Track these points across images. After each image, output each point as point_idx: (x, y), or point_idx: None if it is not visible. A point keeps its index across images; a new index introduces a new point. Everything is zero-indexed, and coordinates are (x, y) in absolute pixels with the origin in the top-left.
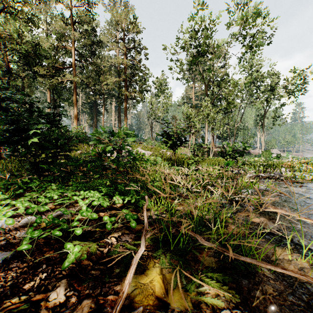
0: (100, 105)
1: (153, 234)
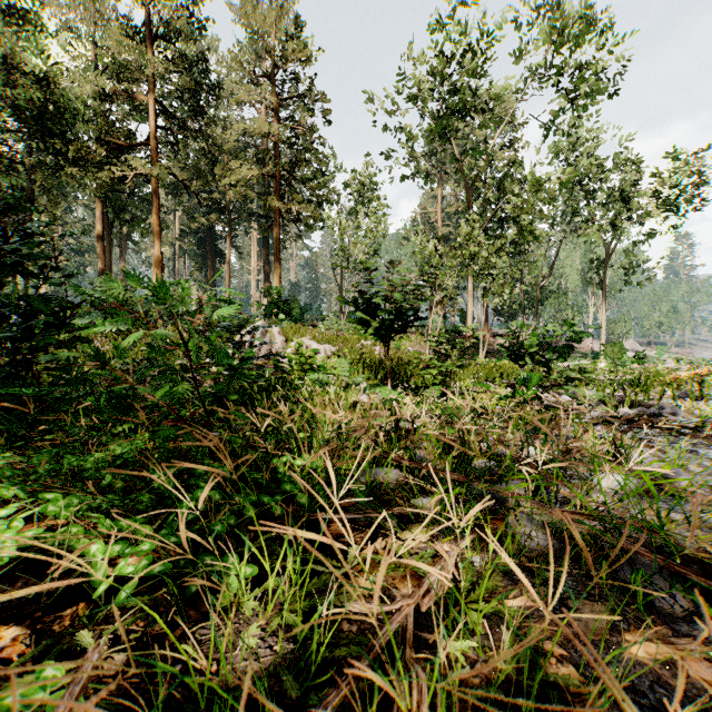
0: (222, 238)
1: None
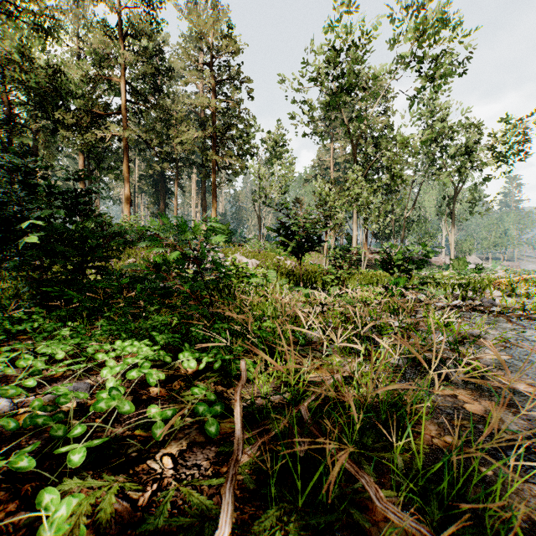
0: (171, 180)
1: (258, 446)
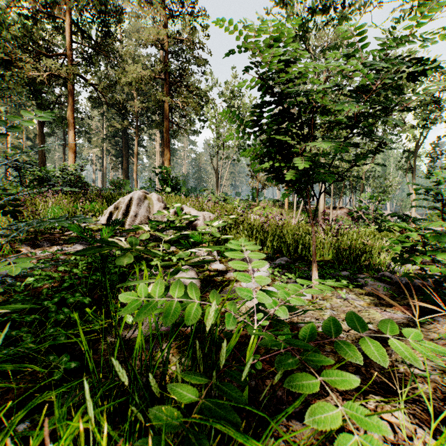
0: (133, 140)
1: None
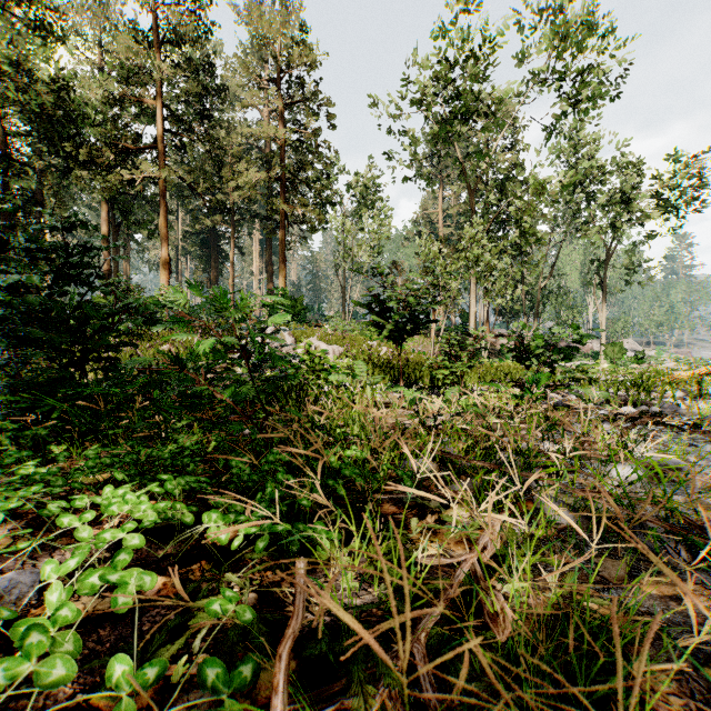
0: (225, 239)
1: None
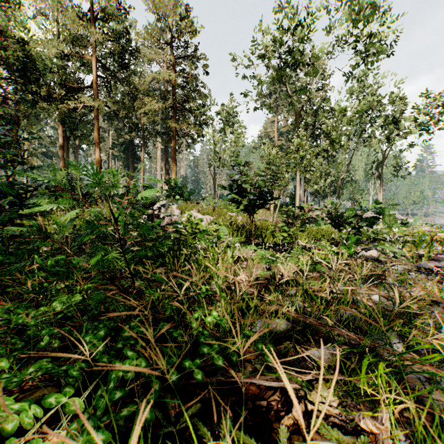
0: (139, 147)
1: None
